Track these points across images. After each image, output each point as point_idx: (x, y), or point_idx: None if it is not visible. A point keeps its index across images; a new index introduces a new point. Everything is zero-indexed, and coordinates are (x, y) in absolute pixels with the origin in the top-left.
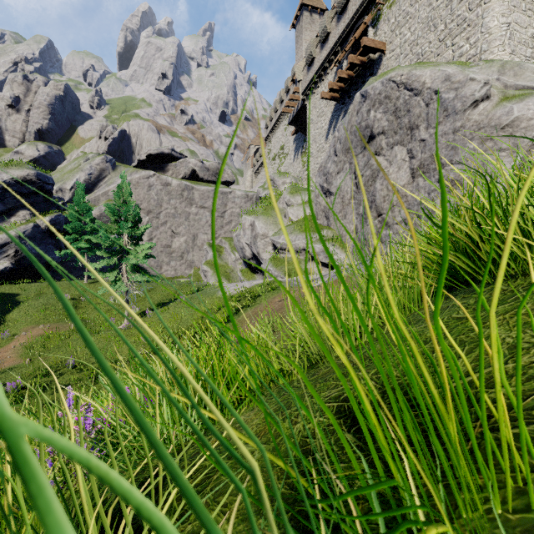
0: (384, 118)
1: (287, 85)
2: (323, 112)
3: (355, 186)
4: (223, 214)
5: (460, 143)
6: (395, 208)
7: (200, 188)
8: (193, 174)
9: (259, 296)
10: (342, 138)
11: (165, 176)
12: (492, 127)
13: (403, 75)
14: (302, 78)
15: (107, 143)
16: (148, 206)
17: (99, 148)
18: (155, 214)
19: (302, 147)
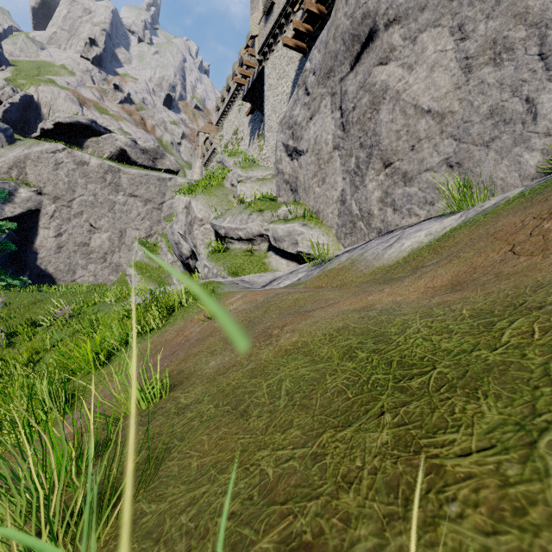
0: None
1: (241, 56)
2: (284, 72)
3: (340, 128)
4: (160, 206)
5: None
6: (425, 142)
7: (130, 172)
8: (123, 156)
9: (176, 309)
10: (318, 63)
11: (80, 152)
12: None
13: None
14: (258, 33)
15: (1, 107)
16: (54, 190)
17: None
18: (65, 201)
19: (259, 129)
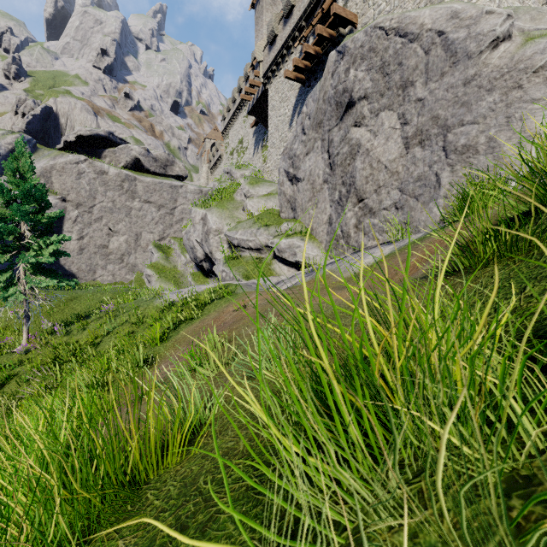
0: (367, 77)
1: (246, 72)
2: (286, 96)
3: (328, 167)
4: (172, 211)
5: (475, 97)
6: (383, 189)
7: (145, 180)
8: (137, 164)
9: (207, 304)
10: (312, 112)
11: (100, 163)
12: (521, 70)
13: (393, 19)
14: (263, 59)
15: (25, 119)
16: (77, 197)
17: (14, 125)
18: (87, 207)
19: (262, 140)
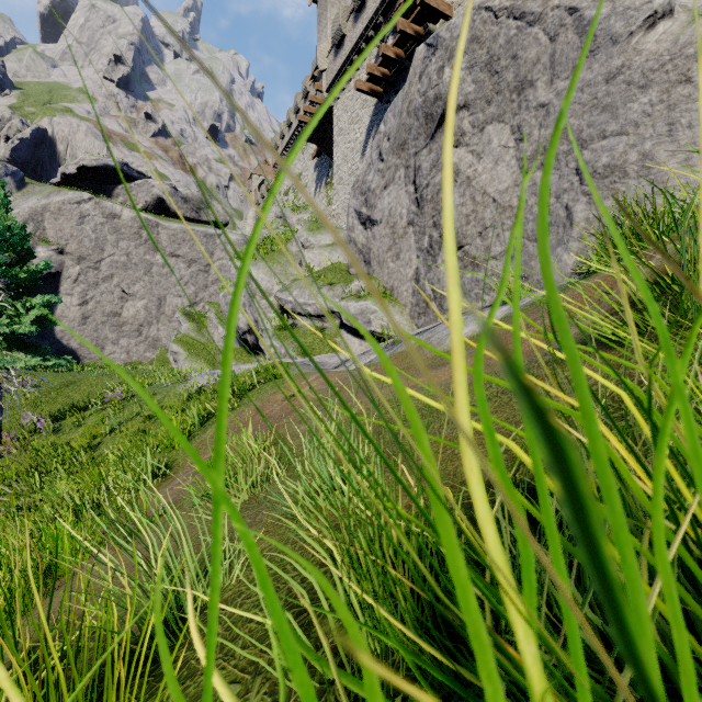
0: (468, 77)
1: (305, 86)
2: (357, 116)
3: (414, 204)
4: (207, 268)
5: (622, 97)
6: (490, 231)
7: (170, 226)
8: (161, 206)
9: (248, 391)
10: (392, 130)
11: (110, 203)
12: (690, 57)
13: None
14: (327, 68)
15: (9, 144)
16: (78, 249)
17: None
18: (92, 262)
19: (327, 176)
